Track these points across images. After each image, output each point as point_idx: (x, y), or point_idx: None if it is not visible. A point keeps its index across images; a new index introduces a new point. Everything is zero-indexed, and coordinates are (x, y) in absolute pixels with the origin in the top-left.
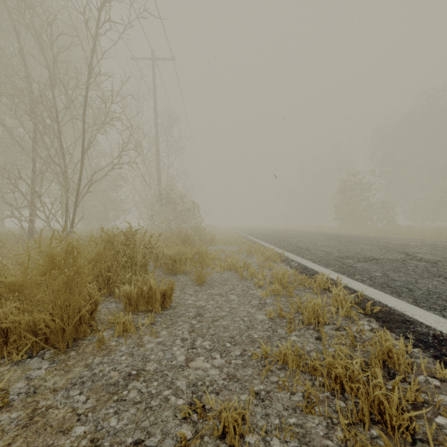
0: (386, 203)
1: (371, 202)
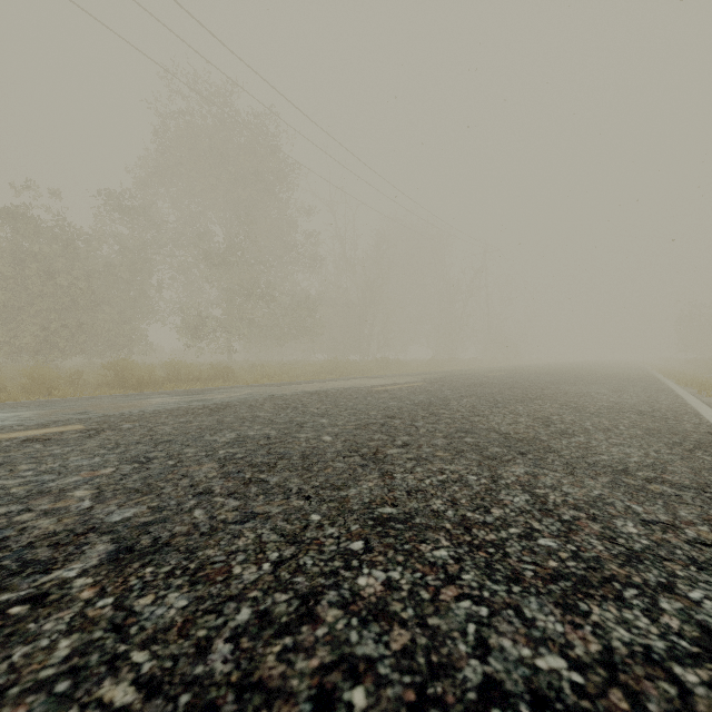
0: None
1: None
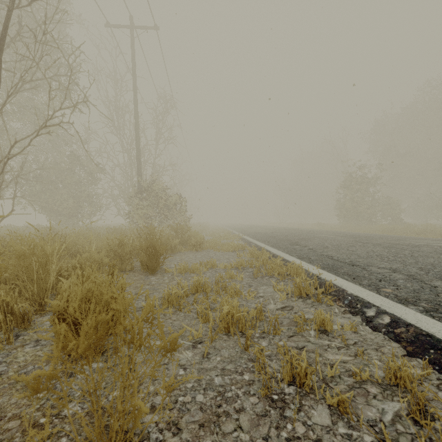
0: (391, 199)
1: (375, 198)
